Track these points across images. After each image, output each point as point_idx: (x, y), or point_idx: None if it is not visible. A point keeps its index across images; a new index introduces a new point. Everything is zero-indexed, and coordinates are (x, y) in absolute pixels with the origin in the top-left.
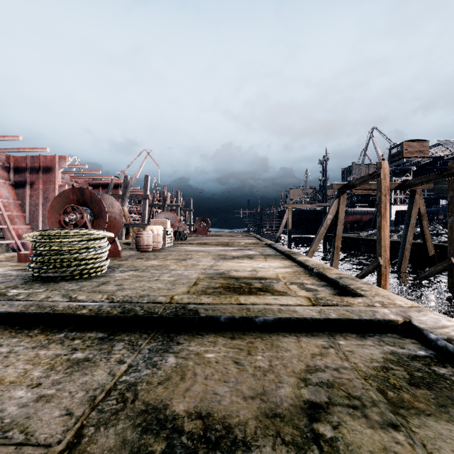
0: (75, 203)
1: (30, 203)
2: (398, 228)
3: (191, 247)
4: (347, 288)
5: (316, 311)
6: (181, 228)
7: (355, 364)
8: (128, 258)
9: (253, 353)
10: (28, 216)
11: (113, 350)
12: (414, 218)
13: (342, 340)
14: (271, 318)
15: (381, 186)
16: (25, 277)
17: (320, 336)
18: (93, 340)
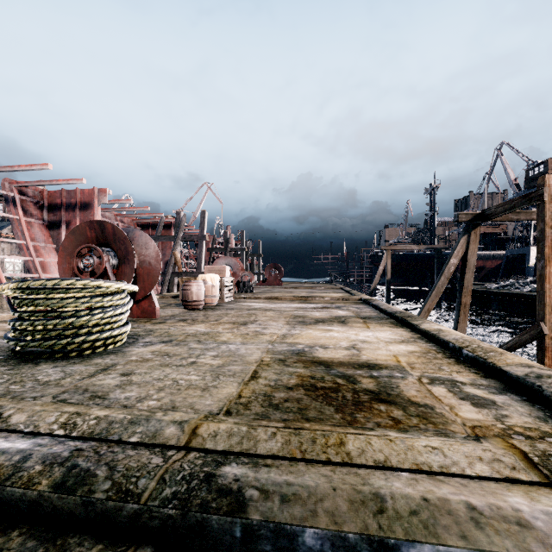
0: (94, 243)
1: None
2: None
3: (256, 304)
4: None
5: None
6: (245, 278)
7: None
8: (167, 320)
9: None
10: None
11: None
12: None
13: None
14: (458, 551)
15: (546, 212)
16: (1, 352)
17: None
18: None
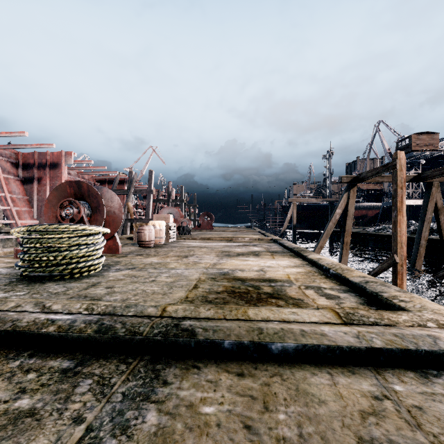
0: (72, 197)
1: (37, 199)
2: (407, 223)
3: (194, 243)
4: (378, 296)
5: (353, 335)
6: (184, 223)
7: (435, 437)
8: (128, 254)
9: (272, 407)
10: (35, 211)
11: (74, 393)
12: (430, 212)
13: (397, 382)
14: (292, 344)
15: (397, 178)
16: (12, 276)
17: (363, 374)
18: (52, 374)
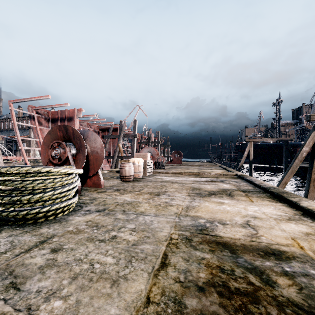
0: (62, 140)
1: None
2: None
3: (166, 177)
4: None
5: None
6: (160, 159)
7: None
8: (108, 189)
9: None
10: None
11: None
12: None
13: None
14: None
15: None
16: None
17: None
18: None
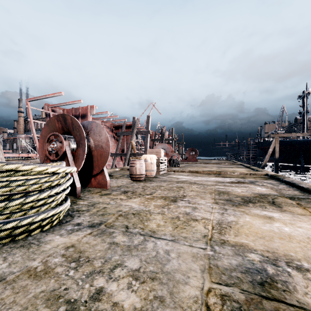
0: (61, 132)
1: None
2: None
3: (183, 176)
4: None
5: None
6: (174, 157)
7: None
8: (113, 191)
9: None
10: None
11: None
12: None
13: None
14: None
15: None
16: None
17: None
18: None
